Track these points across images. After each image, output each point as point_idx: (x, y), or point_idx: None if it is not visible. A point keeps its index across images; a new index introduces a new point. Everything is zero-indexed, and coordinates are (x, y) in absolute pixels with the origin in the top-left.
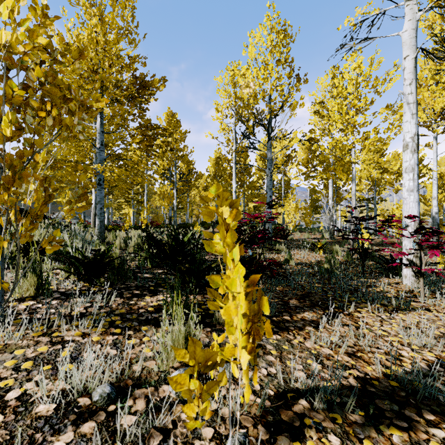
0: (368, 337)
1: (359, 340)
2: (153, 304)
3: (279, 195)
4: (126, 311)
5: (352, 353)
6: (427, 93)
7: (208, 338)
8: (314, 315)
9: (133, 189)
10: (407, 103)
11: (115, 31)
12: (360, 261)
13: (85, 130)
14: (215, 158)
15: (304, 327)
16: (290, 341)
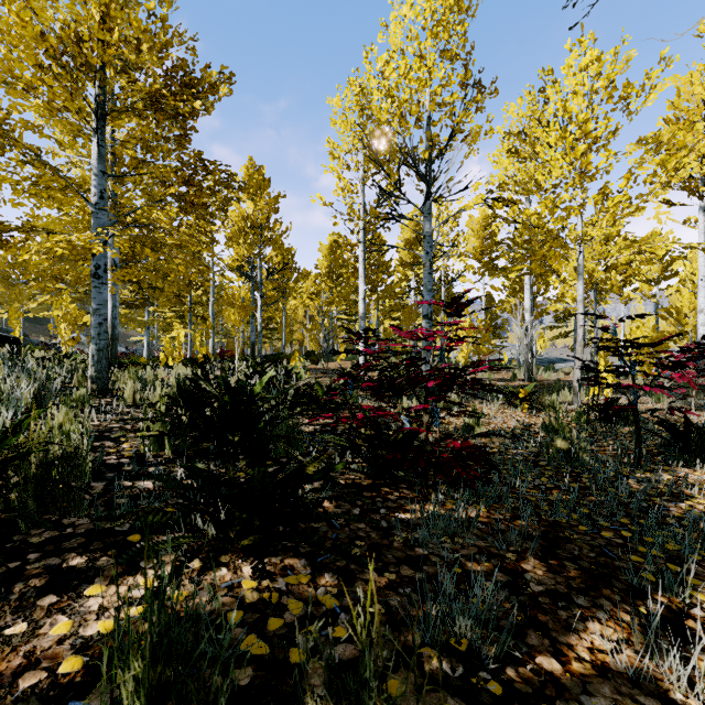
0: None
1: None
2: (97, 628)
3: (435, 308)
4: None
5: None
6: (701, 124)
7: None
8: (621, 636)
9: (190, 296)
10: None
11: None
12: (604, 426)
13: None
14: (329, 246)
15: None
16: None
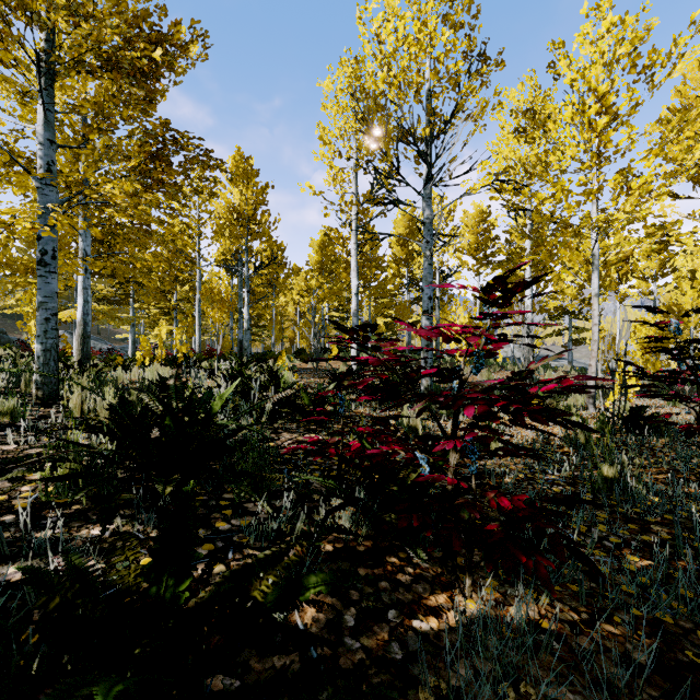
0: None
1: None
2: None
3: None
4: None
5: None
6: None
7: None
8: None
9: (176, 292)
10: None
11: None
12: (633, 438)
13: None
14: (320, 241)
15: None
16: None
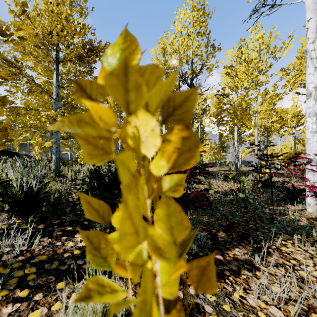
0: (314, 288)
1: (302, 289)
2: (81, 244)
3: None
4: (48, 257)
5: (305, 314)
6: None
7: (135, 296)
8: (245, 252)
9: None
10: (310, 59)
11: (68, 3)
12: (264, 189)
13: (0, 57)
14: None
15: (240, 270)
16: (230, 296)
